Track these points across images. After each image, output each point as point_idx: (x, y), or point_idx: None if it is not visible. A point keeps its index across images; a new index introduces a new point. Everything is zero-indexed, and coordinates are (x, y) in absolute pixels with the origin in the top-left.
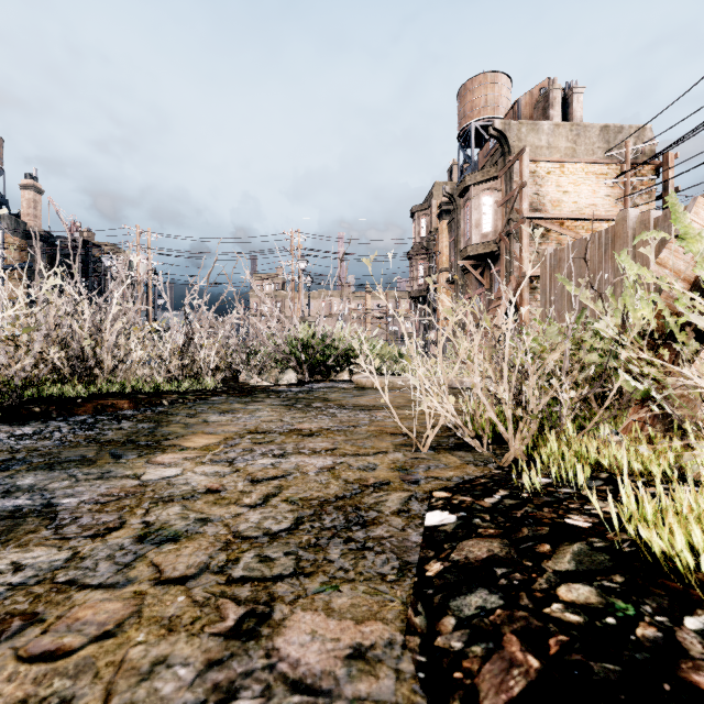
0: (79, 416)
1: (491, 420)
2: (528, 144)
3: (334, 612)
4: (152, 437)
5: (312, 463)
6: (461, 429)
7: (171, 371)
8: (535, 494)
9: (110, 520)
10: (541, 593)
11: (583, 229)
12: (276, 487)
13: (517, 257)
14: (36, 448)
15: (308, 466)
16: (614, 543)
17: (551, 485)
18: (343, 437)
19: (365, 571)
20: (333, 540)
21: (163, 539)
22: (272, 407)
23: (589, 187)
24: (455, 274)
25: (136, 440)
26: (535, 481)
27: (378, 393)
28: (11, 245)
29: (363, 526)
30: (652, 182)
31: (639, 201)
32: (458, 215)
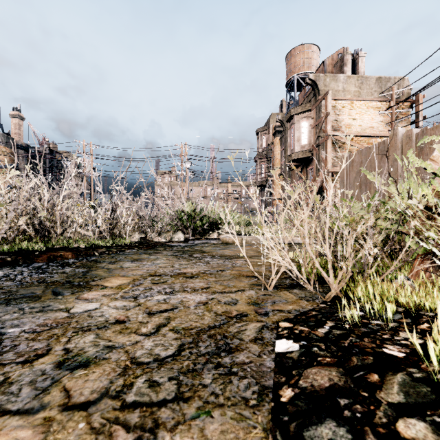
0: (37, 263)
1: (314, 267)
2: (330, 89)
3: (207, 439)
4: (83, 278)
5: (192, 299)
6: (295, 274)
7: (102, 232)
8: (354, 325)
9: (40, 348)
10: (383, 429)
11: (365, 142)
12: (166, 319)
13: (324, 160)
14: (2, 287)
15: (189, 301)
16: (429, 374)
17: (364, 318)
18: (214, 278)
19: (232, 396)
20: (207, 366)
21: (76, 365)
22: (167, 257)
23: (369, 116)
24: (284, 171)
25: (72, 281)
26: (355, 316)
27: (237, 247)
28: (4, 152)
29: (229, 352)
30: (409, 112)
31: (400, 125)
32: (286, 133)
